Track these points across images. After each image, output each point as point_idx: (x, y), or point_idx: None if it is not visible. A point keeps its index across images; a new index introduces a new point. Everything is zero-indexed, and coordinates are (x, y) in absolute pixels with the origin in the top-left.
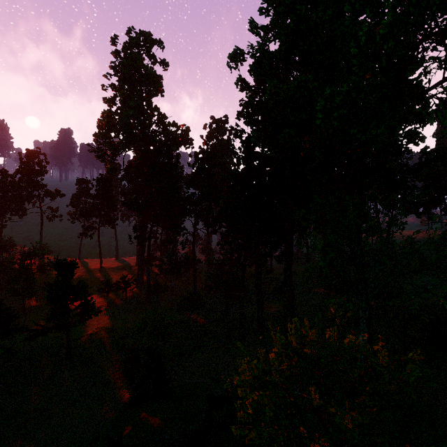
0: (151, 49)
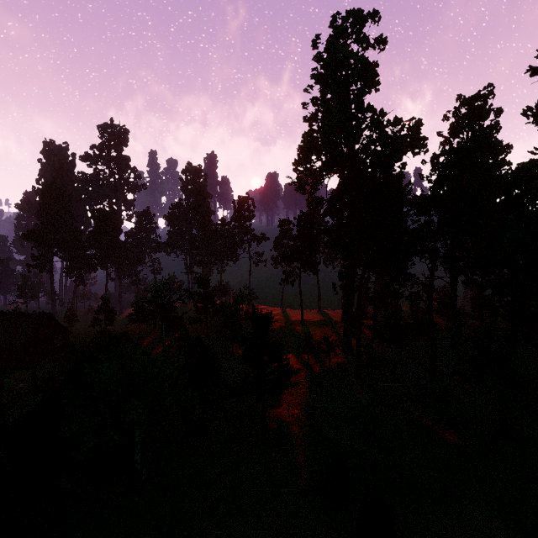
0: (361, 31)
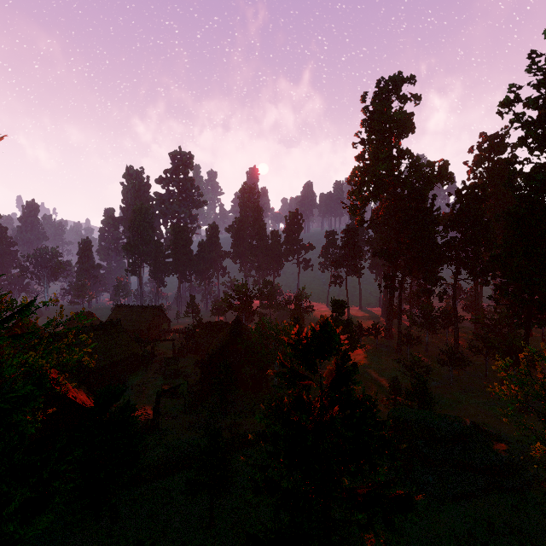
0: (400, 89)
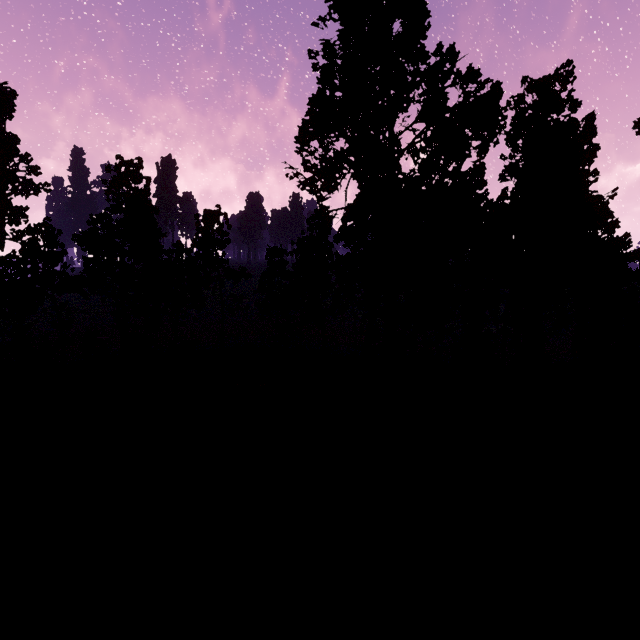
0: None
